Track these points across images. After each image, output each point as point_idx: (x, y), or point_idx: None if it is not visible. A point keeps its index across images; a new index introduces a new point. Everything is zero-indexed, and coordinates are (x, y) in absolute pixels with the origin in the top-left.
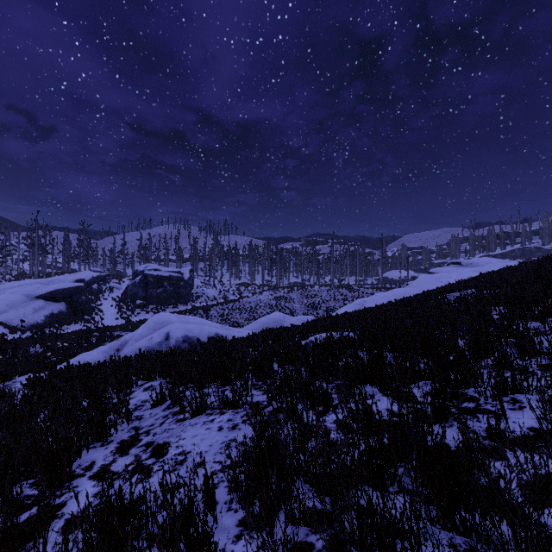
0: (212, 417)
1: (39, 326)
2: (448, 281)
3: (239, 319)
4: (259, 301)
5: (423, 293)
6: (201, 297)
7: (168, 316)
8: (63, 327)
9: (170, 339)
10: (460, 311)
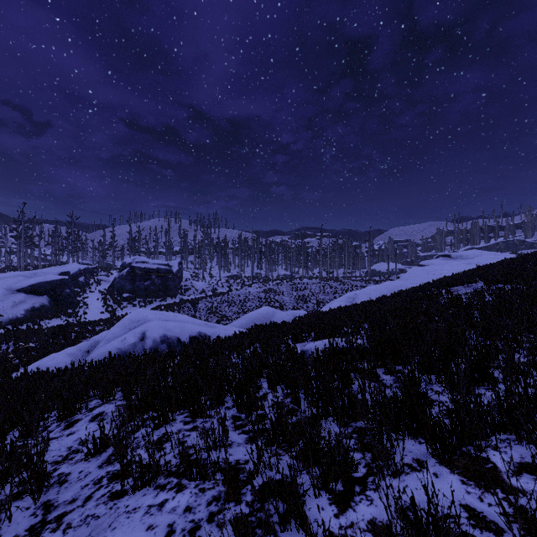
0: (163, 495)
1: (18, 321)
2: (442, 274)
3: (227, 312)
4: (248, 294)
5: (420, 287)
6: (190, 289)
7: (146, 313)
8: (44, 321)
9: (146, 339)
10: (500, 314)
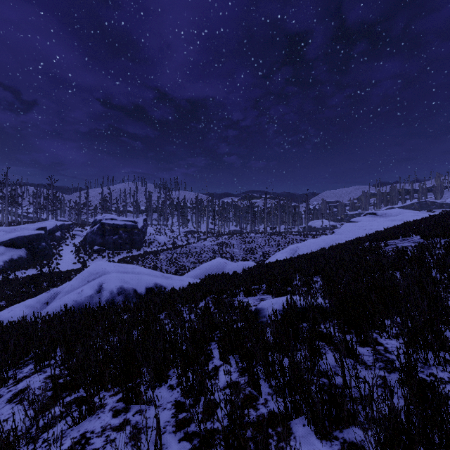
0: None
1: None
2: (371, 229)
3: (185, 263)
4: (203, 246)
5: (356, 240)
6: (153, 243)
7: (104, 265)
8: (21, 271)
9: (103, 291)
10: None
